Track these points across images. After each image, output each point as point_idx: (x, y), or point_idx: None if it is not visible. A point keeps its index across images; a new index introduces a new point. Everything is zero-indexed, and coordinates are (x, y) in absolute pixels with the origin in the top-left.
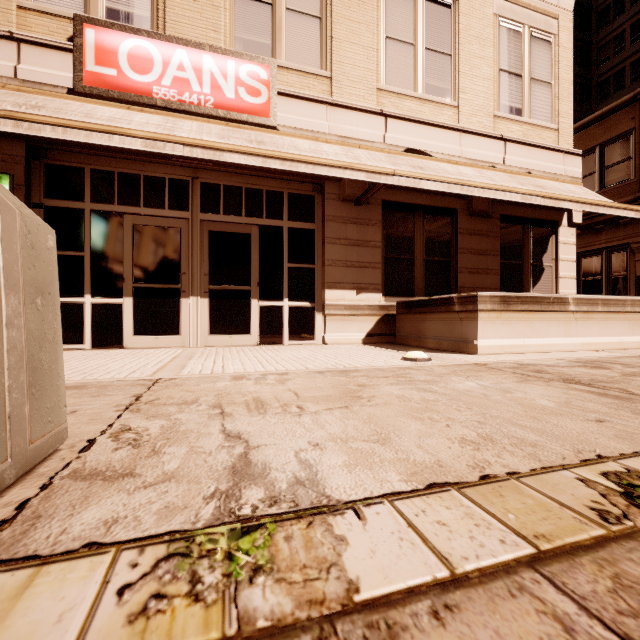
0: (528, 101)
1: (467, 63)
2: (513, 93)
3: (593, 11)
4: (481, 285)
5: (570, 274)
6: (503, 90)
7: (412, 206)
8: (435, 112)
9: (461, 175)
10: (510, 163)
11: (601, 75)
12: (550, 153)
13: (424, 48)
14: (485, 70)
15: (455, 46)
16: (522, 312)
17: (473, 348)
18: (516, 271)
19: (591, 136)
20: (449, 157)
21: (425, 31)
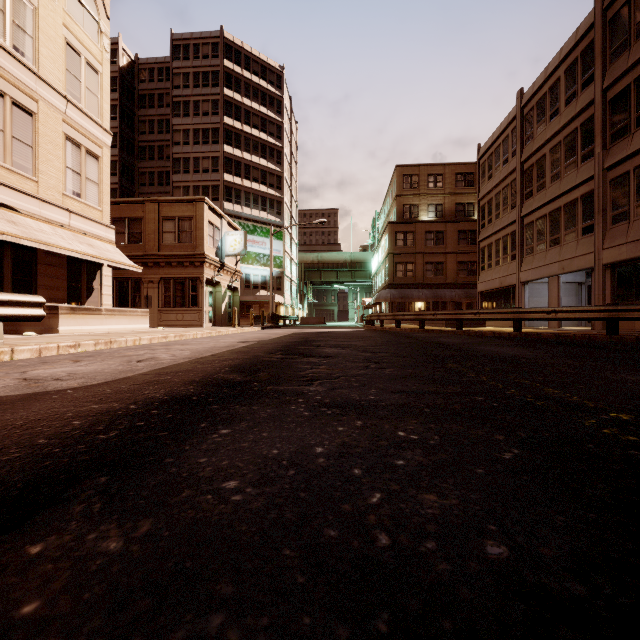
0: (85, 190)
1: (45, 156)
2: (76, 183)
3: (136, 91)
4: (55, 297)
5: (109, 293)
6: (69, 180)
7: (2, 241)
8: (21, 181)
9: (43, 232)
10: (74, 226)
11: (141, 142)
12: (98, 224)
13: (12, 136)
14: (57, 164)
15: (36, 143)
16: (81, 314)
17: (57, 331)
18: (77, 289)
19: (124, 210)
20: (32, 214)
21: (13, 125)
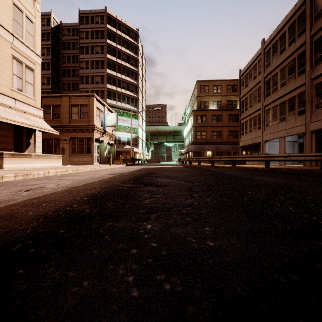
0: (25, 88)
1: None
2: (19, 83)
3: (61, 40)
4: (5, 147)
5: (40, 146)
6: (15, 81)
7: None
8: None
9: None
10: (17, 107)
11: (63, 67)
12: (33, 107)
13: None
14: (7, 72)
15: None
16: (18, 158)
17: (2, 167)
18: (20, 143)
19: (50, 101)
20: None
21: None
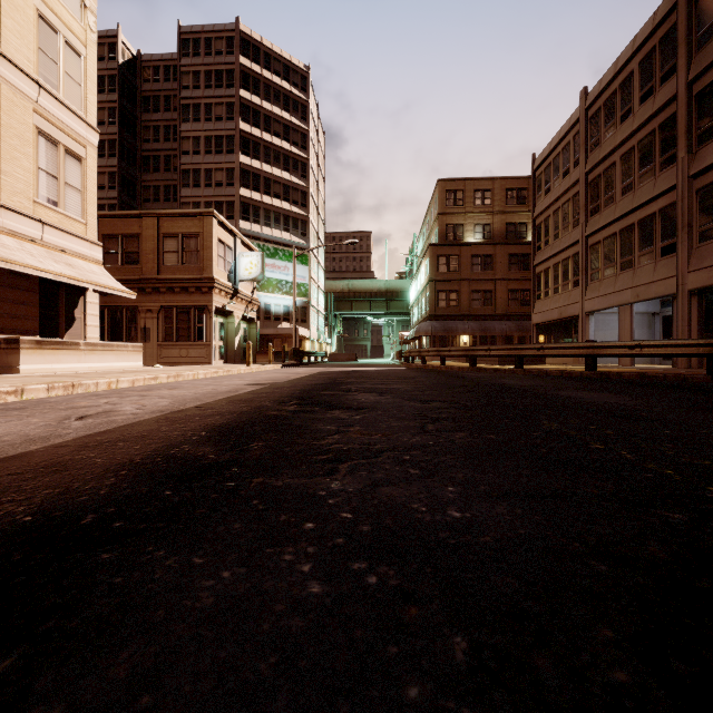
0: (63, 198)
1: (9, 153)
2: (51, 189)
3: (139, 92)
4: (22, 328)
5: (95, 324)
6: (42, 184)
7: None
8: None
9: (4, 247)
10: (48, 241)
11: (145, 151)
12: (80, 240)
13: None
14: (26, 164)
15: None
16: (51, 349)
17: (17, 371)
18: (54, 319)
19: (117, 226)
20: None
21: None
